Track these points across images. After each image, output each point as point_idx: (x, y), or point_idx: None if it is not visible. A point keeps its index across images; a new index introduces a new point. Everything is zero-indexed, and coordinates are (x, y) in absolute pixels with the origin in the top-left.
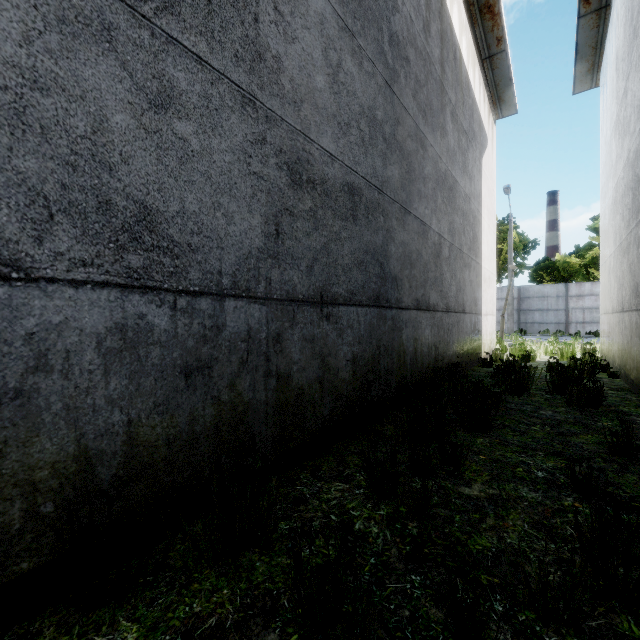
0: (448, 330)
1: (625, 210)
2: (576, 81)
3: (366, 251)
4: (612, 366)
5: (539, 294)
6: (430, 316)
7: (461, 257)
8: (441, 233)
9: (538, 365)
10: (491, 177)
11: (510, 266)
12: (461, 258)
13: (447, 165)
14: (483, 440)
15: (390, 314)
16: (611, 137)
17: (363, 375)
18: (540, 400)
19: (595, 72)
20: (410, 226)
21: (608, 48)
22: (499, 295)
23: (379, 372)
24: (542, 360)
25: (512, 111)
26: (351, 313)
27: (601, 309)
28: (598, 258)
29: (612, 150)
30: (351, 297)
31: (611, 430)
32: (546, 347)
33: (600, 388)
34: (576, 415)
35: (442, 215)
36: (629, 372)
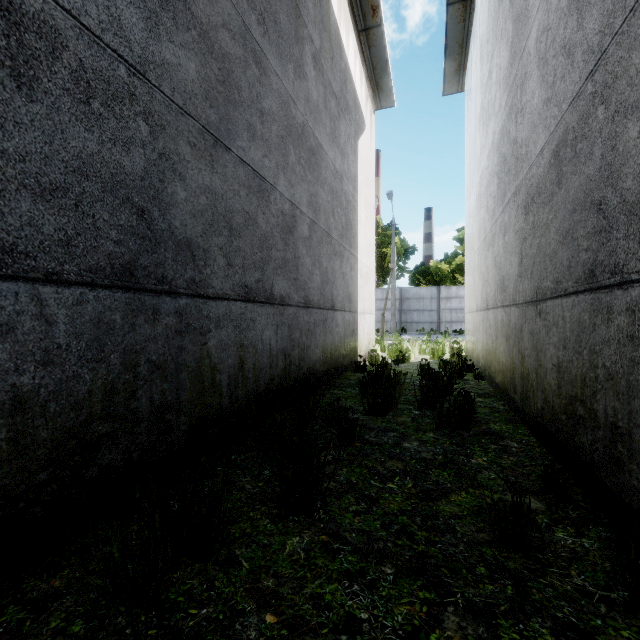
0: (308, 331)
1: (490, 200)
2: (446, 81)
3: (80, 171)
4: (477, 366)
5: (417, 296)
6: (274, 312)
7: (329, 242)
8: (296, 202)
9: (412, 367)
10: (369, 166)
11: (390, 265)
12: (329, 243)
13: (306, 118)
14: (298, 541)
15: (172, 305)
16: (476, 132)
17: (67, 430)
18: (407, 421)
19: (461, 74)
20: (229, 170)
21: (473, 44)
22: (384, 296)
23: (134, 413)
24: (416, 360)
25: (390, 103)
26: (4, 296)
27: (466, 308)
28: (462, 265)
29: (477, 144)
30: (4, 259)
31: (496, 501)
32: (420, 346)
33: (472, 404)
34: (446, 446)
35: (298, 179)
36: (494, 375)
